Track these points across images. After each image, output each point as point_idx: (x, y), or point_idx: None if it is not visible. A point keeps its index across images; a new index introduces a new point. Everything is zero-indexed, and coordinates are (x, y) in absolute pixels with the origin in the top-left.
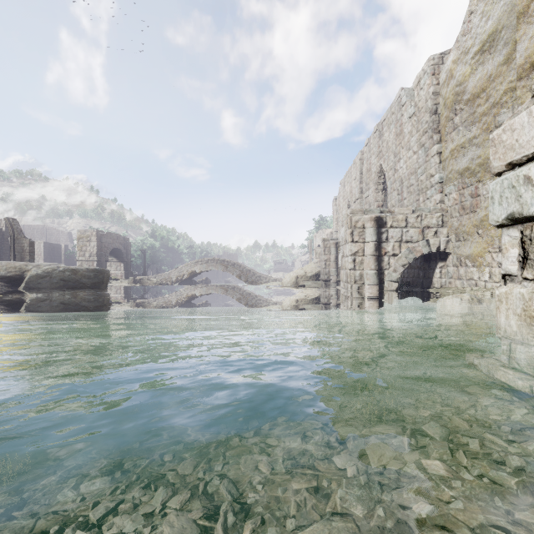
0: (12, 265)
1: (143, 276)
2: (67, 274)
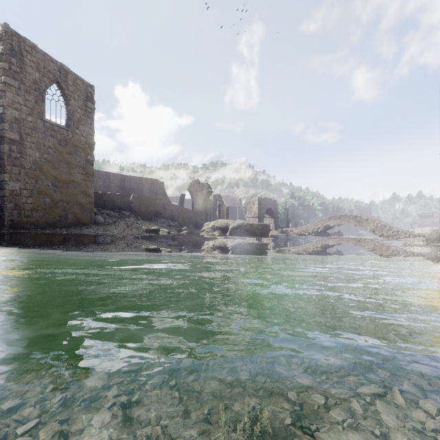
0: (223, 222)
1: (287, 228)
2: (248, 227)
